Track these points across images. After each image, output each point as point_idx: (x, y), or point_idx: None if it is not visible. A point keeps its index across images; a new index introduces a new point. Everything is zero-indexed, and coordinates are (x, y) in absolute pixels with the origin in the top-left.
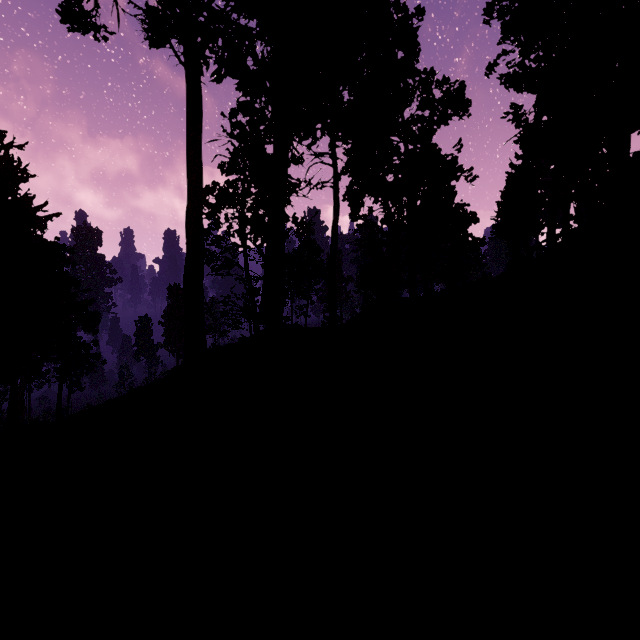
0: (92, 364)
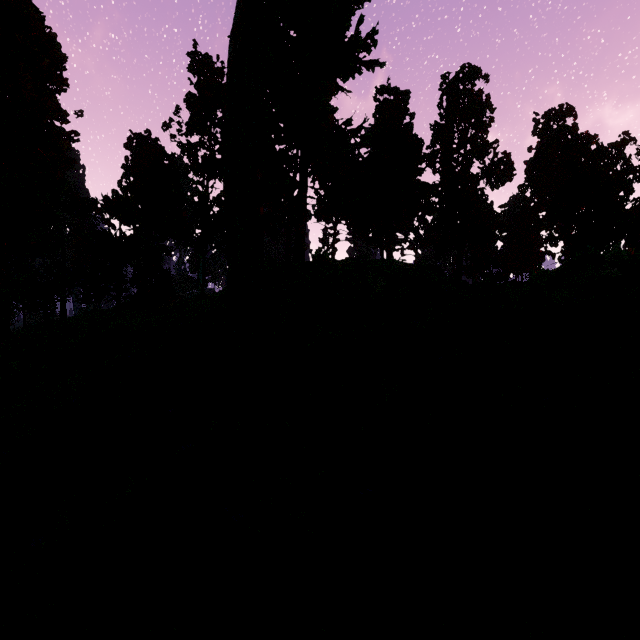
0: None
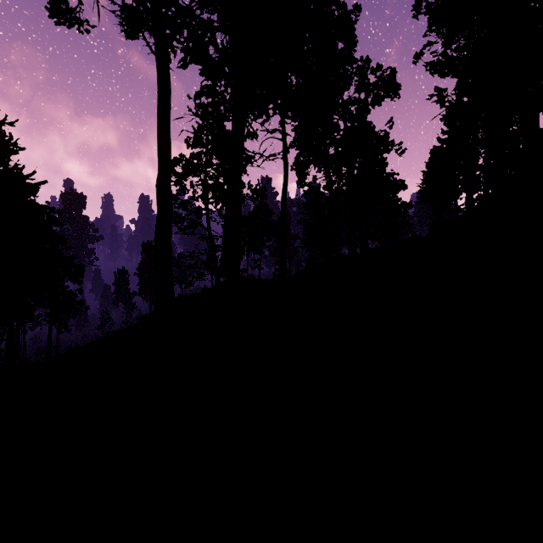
0: (77, 309)
